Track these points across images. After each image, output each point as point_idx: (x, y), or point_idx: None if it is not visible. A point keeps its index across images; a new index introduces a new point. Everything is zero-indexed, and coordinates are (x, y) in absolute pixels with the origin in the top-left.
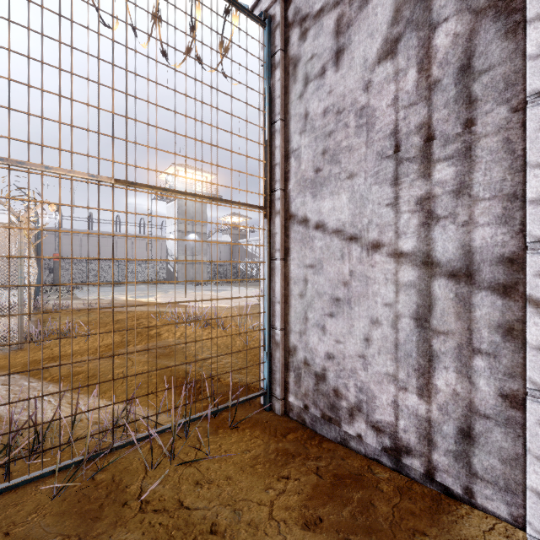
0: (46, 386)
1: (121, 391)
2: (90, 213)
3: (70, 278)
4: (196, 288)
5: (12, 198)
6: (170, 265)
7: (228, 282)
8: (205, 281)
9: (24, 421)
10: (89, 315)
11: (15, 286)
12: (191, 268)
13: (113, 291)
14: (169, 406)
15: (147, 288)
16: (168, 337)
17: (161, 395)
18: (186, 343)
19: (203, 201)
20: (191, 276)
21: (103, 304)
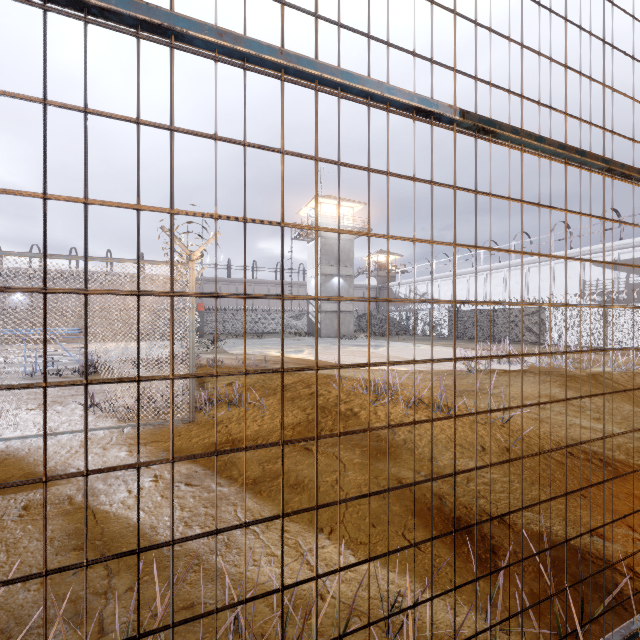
0: (241, 496)
1: (354, 528)
2: (229, 259)
3: (211, 329)
4: (345, 343)
5: (286, 152)
6: (311, 314)
7: (378, 335)
8: (593, 351)
9: (233, 577)
10: (248, 376)
11: (292, 370)
12: (335, 318)
13: (454, 378)
14: (457, 583)
15: (290, 342)
16: (371, 422)
17: (424, 547)
18: (565, 495)
19: (349, 237)
20: (336, 327)
21: (255, 360)
